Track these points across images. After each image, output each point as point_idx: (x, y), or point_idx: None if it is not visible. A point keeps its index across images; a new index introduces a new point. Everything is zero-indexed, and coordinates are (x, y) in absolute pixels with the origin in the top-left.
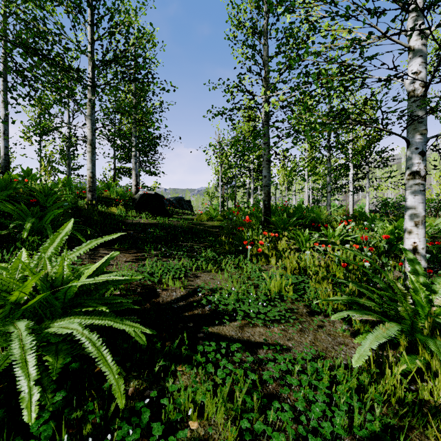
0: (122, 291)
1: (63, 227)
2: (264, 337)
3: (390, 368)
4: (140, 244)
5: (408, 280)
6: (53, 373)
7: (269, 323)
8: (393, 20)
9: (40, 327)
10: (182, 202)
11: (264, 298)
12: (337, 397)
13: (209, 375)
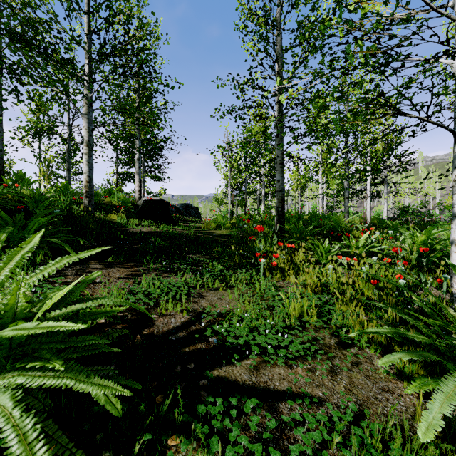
0: (108, 318)
1: (27, 240)
2: (285, 383)
3: None
4: (139, 256)
5: None
6: None
7: (292, 362)
8: None
9: None
10: (189, 209)
11: (283, 326)
12: None
13: (214, 454)
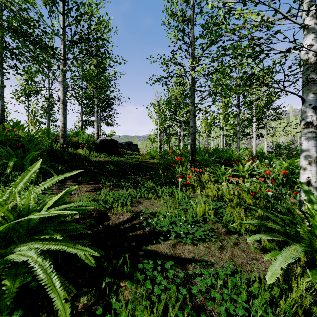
0: (81, 215)
1: (32, 166)
2: (192, 254)
3: (295, 282)
4: (98, 177)
5: (303, 206)
6: (8, 298)
7: (196, 242)
8: (295, 1)
9: (6, 252)
10: (131, 145)
11: (192, 221)
12: (254, 311)
13: (147, 290)
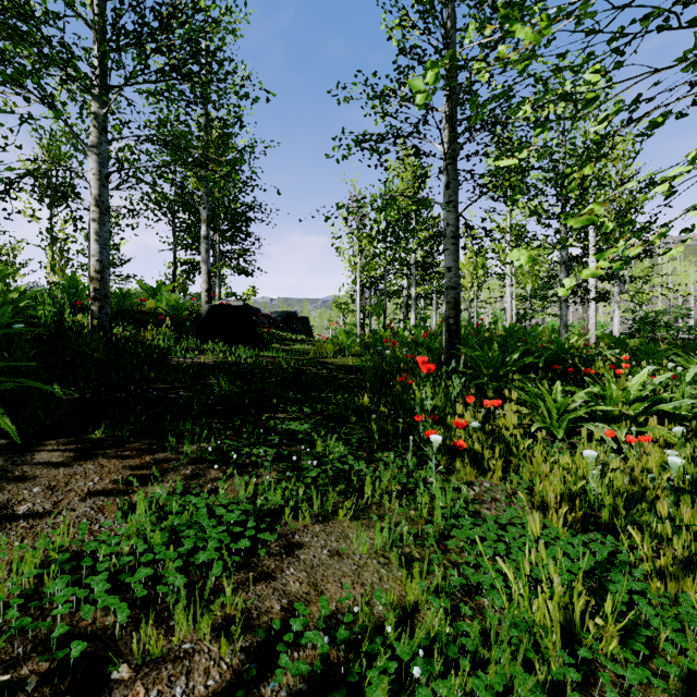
0: None
1: None
2: None
3: None
4: (173, 419)
5: None
6: None
7: None
8: None
9: None
10: (292, 320)
11: None
12: None
13: None
